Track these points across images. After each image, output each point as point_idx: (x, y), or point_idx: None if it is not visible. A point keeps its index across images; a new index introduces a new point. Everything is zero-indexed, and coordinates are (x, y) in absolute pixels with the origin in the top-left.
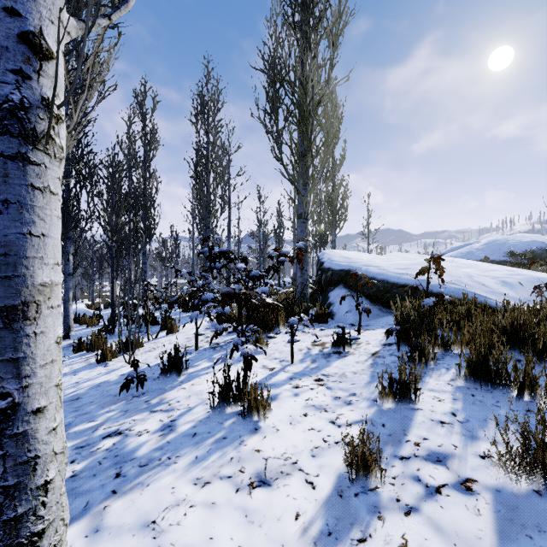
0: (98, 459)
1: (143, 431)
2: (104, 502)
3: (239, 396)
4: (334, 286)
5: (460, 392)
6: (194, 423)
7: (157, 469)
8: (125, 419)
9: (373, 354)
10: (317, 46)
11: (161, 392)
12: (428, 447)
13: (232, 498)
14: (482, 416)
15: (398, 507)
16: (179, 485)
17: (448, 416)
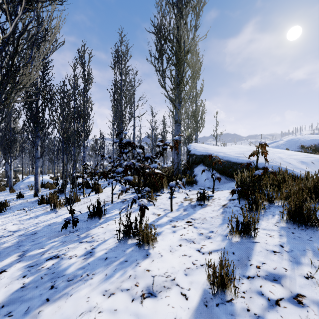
0: (41, 275)
1: (73, 255)
2: (39, 308)
3: (137, 232)
4: (197, 165)
5: (283, 231)
6: (106, 250)
7: (79, 283)
8: (62, 247)
9: (223, 205)
10: (187, 16)
11: (87, 229)
12: (266, 269)
13: (129, 306)
14: (301, 247)
15: (249, 315)
16: (92, 296)
17: (278, 247)
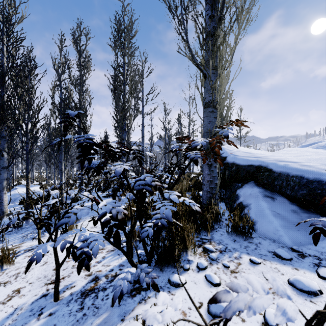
0: None
1: None
2: None
3: None
4: (242, 183)
5: None
6: None
7: None
8: None
9: None
10: None
11: None
12: None
13: None
14: None
15: None
16: None
17: None
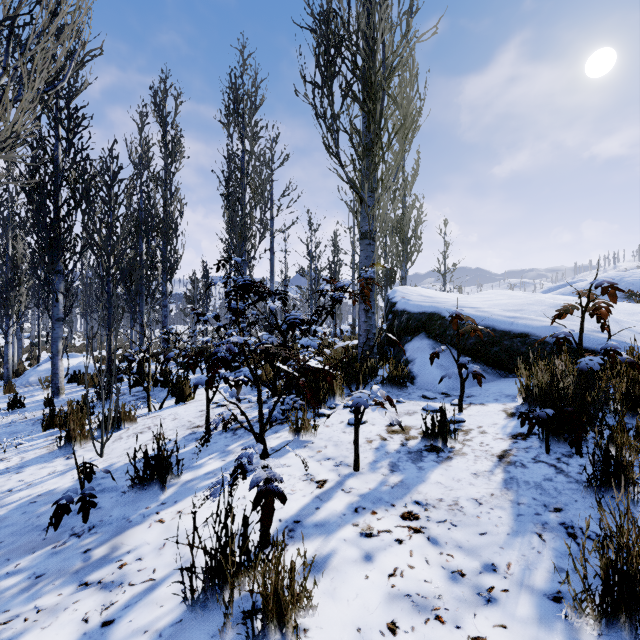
0: None
1: None
2: None
3: (249, 568)
4: (412, 336)
5: None
6: None
7: None
8: (23, 603)
9: (499, 456)
10: None
11: (119, 528)
12: None
13: None
14: None
15: None
16: None
17: None
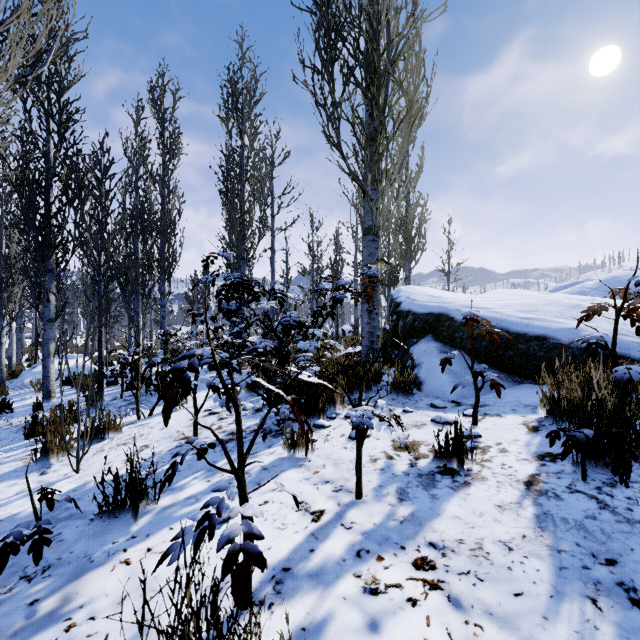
0: None
1: None
2: None
3: None
4: (418, 338)
5: None
6: None
7: None
8: None
9: (527, 483)
10: None
11: (78, 570)
12: None
13: None
14: None
15: None
16: None
17: None
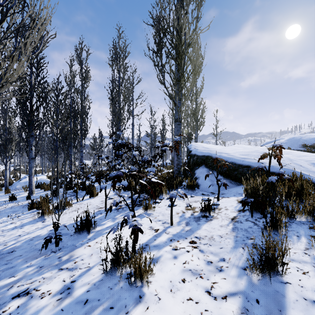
0: None
1: (46, 292)
2: None
3: (128, 260)
4: (198, 166)
5: None
6: (89, 286)
7: None
8: (37, 276)
9: (232, 219)
10: (188, 6)
11: (72, 249)
12: None
13: None
14: None
15: None
16: None
17: None
